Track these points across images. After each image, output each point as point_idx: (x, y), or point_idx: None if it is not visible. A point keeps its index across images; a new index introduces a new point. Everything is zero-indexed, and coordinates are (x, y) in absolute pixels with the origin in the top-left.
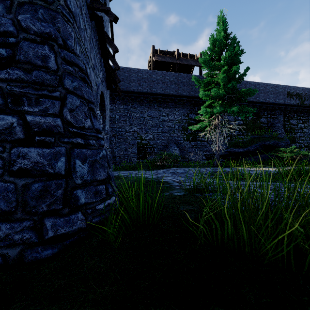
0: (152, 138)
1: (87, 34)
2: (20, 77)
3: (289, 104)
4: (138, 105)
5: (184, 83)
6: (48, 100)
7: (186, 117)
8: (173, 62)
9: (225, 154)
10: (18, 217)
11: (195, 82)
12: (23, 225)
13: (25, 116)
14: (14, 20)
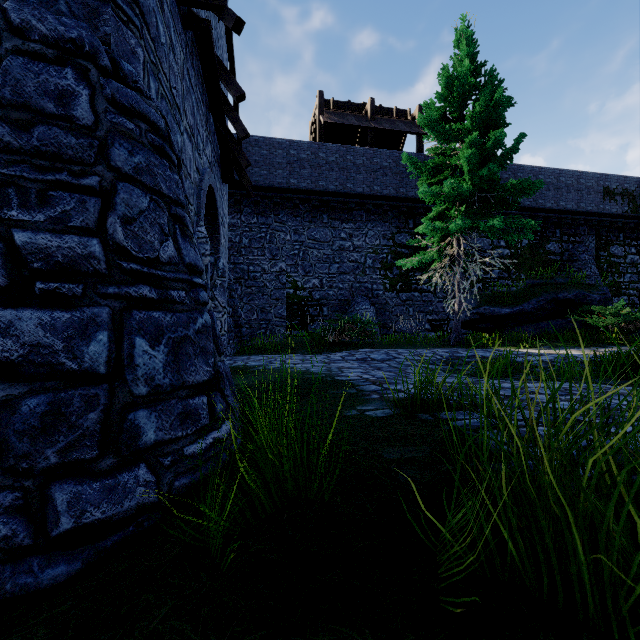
0: (319, 286)
1: (176, 57)
2: (1, 140)
3: (609, 213)
4: (288, 217)
5: (385, 170)
6: (70, 194)
7: (389, 241)
8: (363, 125)
9: (473, 319)
10: None
11: (409, 167)
12: None
13: (11, 234)
14: None
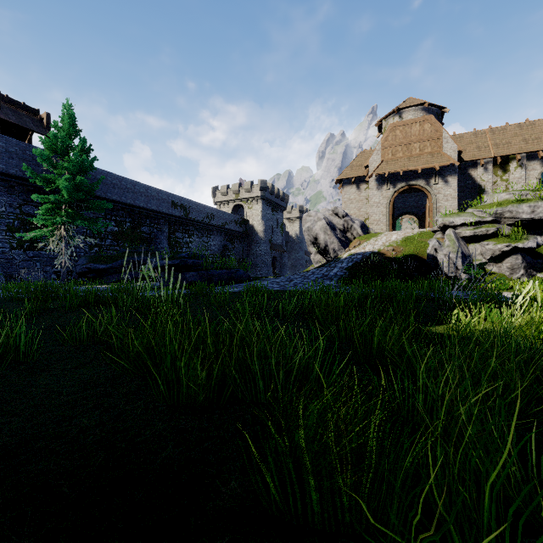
0: None
1: None
2: None
3: (174, 215)
4: None
5: (12, 154)
6: None
7: (16, 210)
8: None
9: (84, 271)
10: None
11: (29, 174)
12: None
13: None
14: None
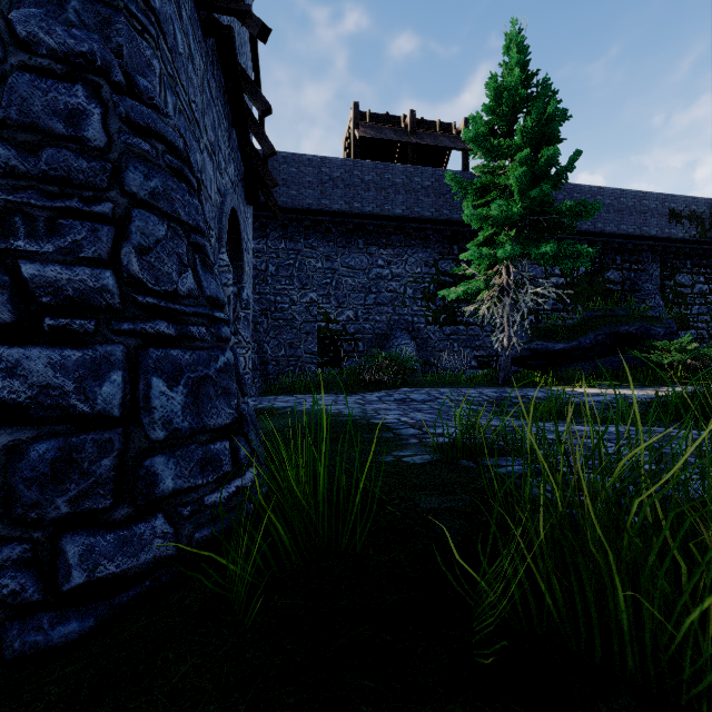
0: (354, 319)
1: (195, 68)
2: (6, 164)
3: (675, 238)
4: (320, 242)
5: (427, 190)
6: (82, 222)
7: (431, 269)
8: (402, 140)
9: (524, 355)
10: None
11: (454, 187)
12: (3, 556)
13: (18, 266)
14: None
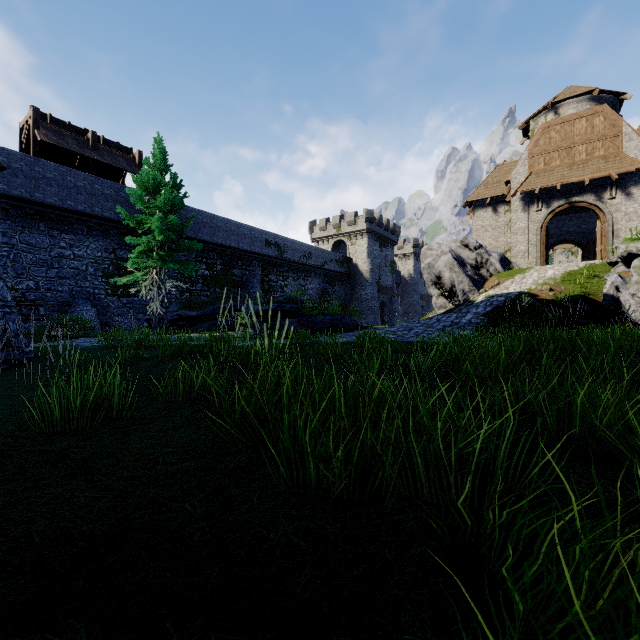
0: (35, 288)
1: None
2: None
3: (268, 255)
4: None
5: (107, 196)
6: None
7: (111, 255)
8: (84, 154)
9: (175, 318)
10: None
11: (122, 215)
12: None
13: None
14: None
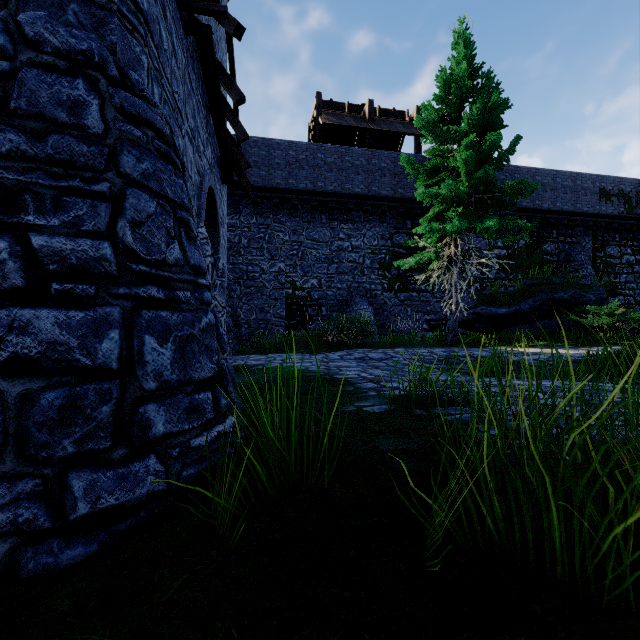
0: (317, 286)
1: (178, 62)
2: (17, 149)
3: (605, 214)
4: (287, 217)
5: (383, 171)
6: (83, 199)
7: (387, 242)
8: (361, 126)
9: (470, 318)
10: (7, 470)
11: (407, 168)
12: (18, 489)
13: (28, 238)
14: (8, 21)
